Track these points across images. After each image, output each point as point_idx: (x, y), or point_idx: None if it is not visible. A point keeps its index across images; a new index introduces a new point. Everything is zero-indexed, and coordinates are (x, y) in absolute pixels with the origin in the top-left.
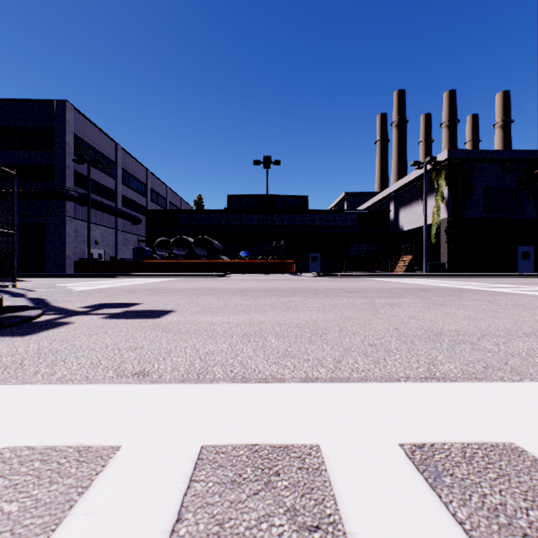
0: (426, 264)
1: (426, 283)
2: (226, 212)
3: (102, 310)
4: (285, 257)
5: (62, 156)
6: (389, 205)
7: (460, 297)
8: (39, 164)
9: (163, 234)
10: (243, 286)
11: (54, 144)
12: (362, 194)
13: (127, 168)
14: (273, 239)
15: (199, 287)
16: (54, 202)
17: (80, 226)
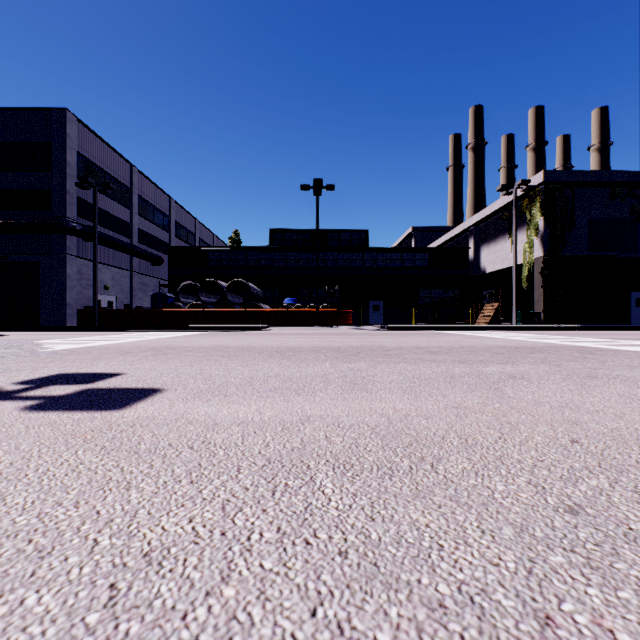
0: (517, 314)
1: (528, 339)
2: (267, 250)
3: (43, 389)
4: (340, 306)
5: (61, 179)
6: (468, 242)
7: (601, 361)
8: (32, 189)
9: (190, 278)
10: (285, 343)
11: (51, 163)
12: (434, 229)
13: (145, 196)
14: (325, 283)
15: (225, 345)
16: (51, 236)
17: (84, 267)
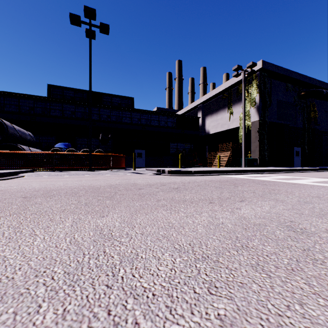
0: (245, 159)
1: None
2: (42, 99)
3: None
4: (112, 152)
5: None
6: (196, 114)
7: None
8: None
9: None
10: None
11: None
12: (169, 110)
13: None
14: (100, 133)
15: None
16: None
17: None
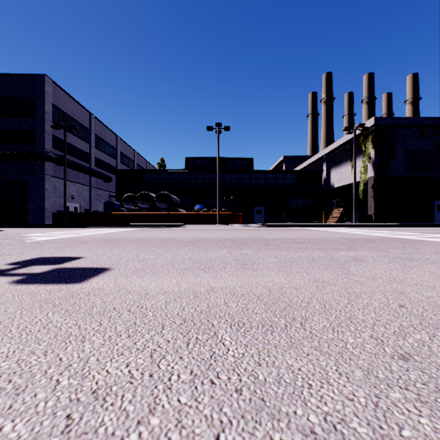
0: (355, 216)
1: (364, 233)
2: (184, 171)
3: (26, 268)
4: (233, 210)
5: (42, 123)
6: (322, 166)
7: (415, 248)
8: (21, 129)
9: (130, 191)
10: (196, 236)
11: (35, 112)
12: (298, 157)
13: (100, 134)
14: (224, 194)
15: (154, 237)
16: (34, 162)
17: (58, 183)
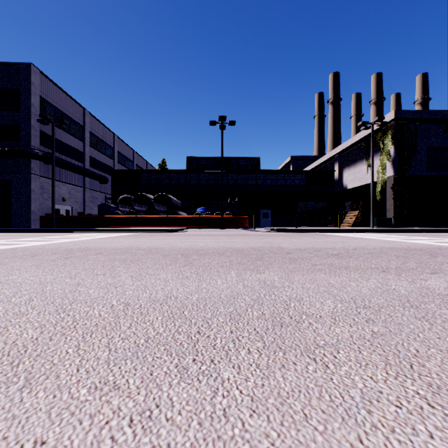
0: (373, 219)
1: (400, 240)
2: (185, 172)
3: None
4: (239, 213)
5: (27, 117)
6: (333, 166)
7: None
8: (5, 124)
9: (127, 192)
10: (193, 244)
11: (20, 105)
12: (306, 158)
13: (95, 132)
14: (228, 196)
15: (138, 247)
16: (19, 160)
17: (46, 184)
